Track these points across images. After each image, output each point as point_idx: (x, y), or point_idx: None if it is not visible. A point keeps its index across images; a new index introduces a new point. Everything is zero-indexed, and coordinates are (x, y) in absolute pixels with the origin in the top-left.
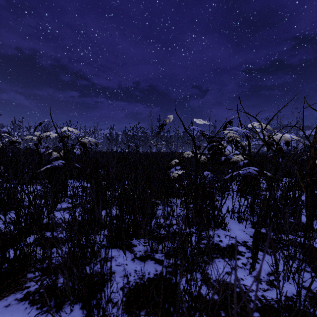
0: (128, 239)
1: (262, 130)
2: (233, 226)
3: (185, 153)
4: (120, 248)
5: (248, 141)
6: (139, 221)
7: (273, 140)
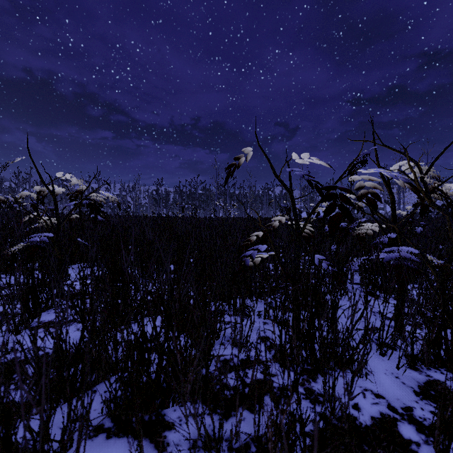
0: (156, 407)
1: (422, 175)
2: (371, 364)
3: (274, 219)
4: (136, 436)
5: (392, 197)
6: (181, 366)
7: (441, 195)
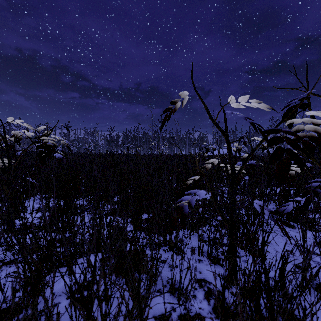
0: None
1: None
2: (319, 320)
3: (208, 161)
4: None
5: None
6: None
7: None
